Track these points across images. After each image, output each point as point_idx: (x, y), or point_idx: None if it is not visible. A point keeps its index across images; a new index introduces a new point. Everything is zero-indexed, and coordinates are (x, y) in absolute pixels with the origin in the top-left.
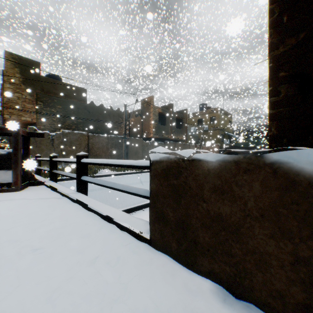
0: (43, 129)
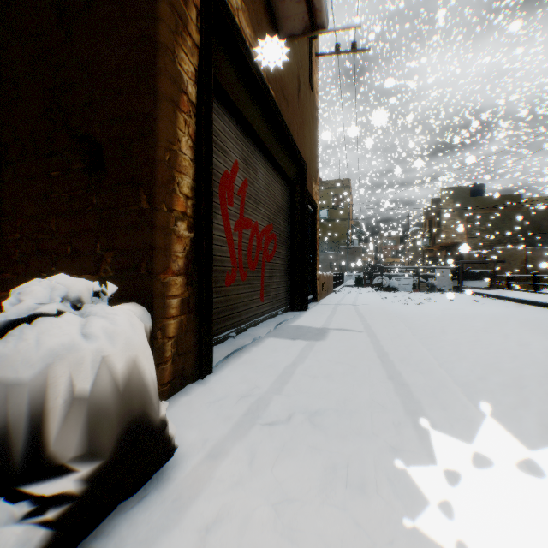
0: (471, 248)
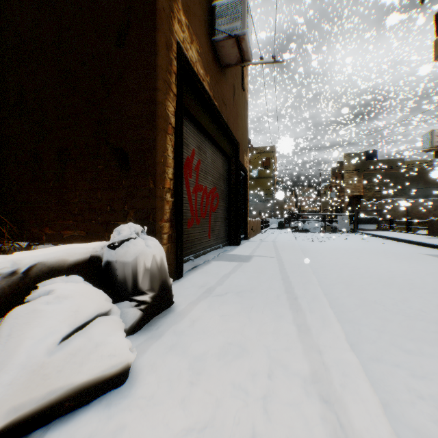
0: (367, 199)
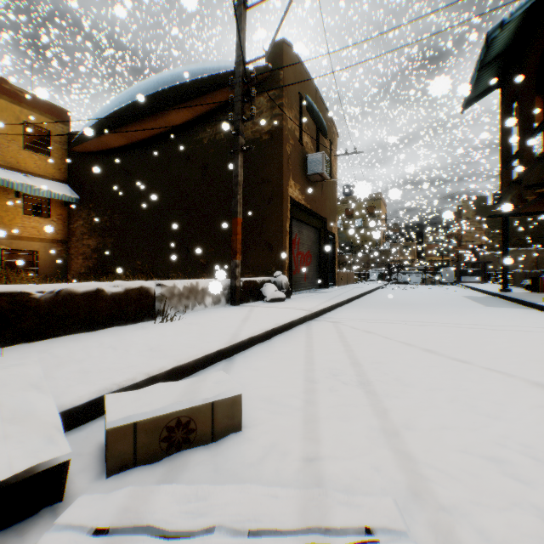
0: (489, 249)
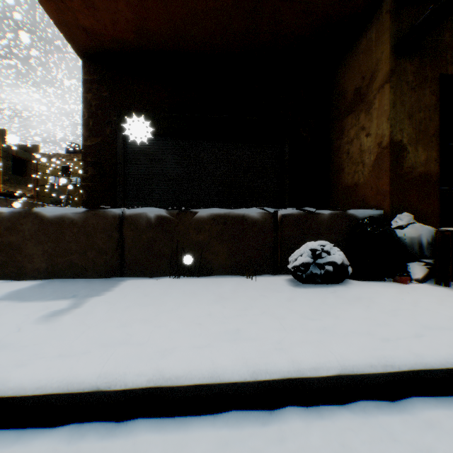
0: None
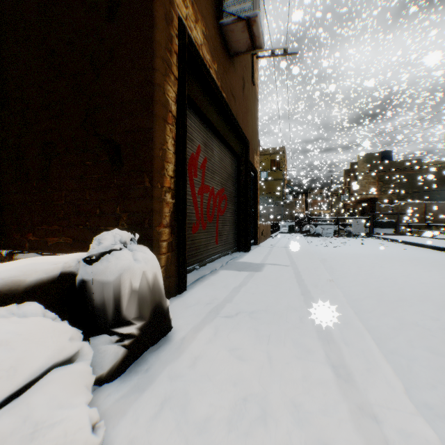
0: (381, 202)
